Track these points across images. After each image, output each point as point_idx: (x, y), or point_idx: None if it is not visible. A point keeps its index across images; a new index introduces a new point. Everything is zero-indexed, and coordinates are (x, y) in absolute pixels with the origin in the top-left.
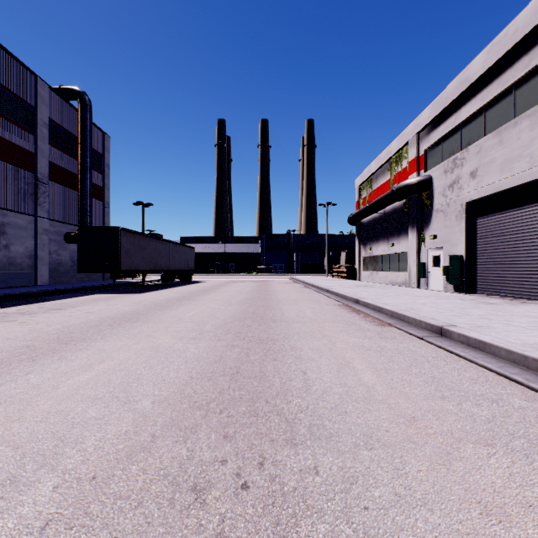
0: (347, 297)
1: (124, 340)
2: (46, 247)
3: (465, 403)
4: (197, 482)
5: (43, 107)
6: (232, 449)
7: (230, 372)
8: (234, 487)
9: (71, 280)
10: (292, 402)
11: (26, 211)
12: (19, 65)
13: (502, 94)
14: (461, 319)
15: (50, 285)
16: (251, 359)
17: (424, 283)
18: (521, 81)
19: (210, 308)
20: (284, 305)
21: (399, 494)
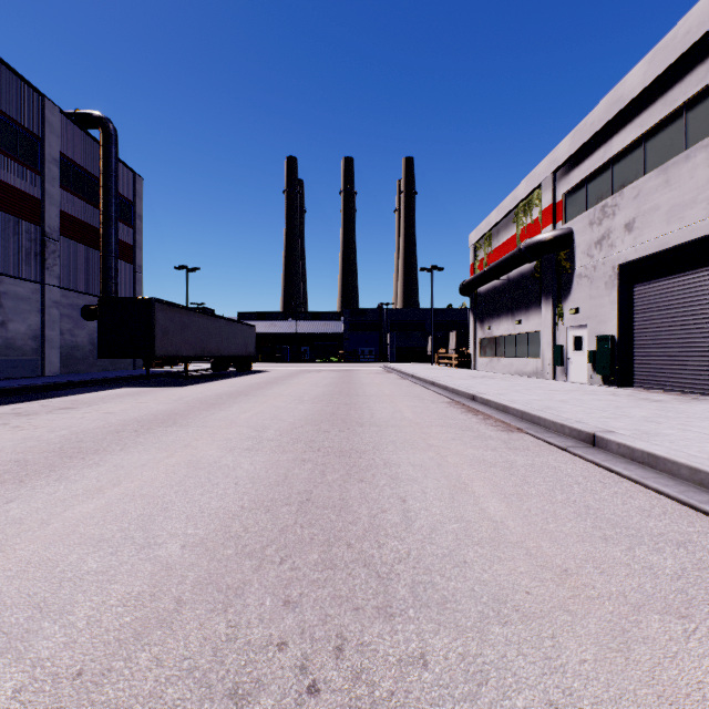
0: (460, 391)
1: (153, 451)
2: (57, 325)
3: (638, 548)
4: (240, 682)
5: (52, 137)
6: (296, 623)
7: (298, 500)
8: (297, 690)
9: (90, 369)
10: (385, 545)
11: (29, 277)
12: (20, 82)
13: (668, 118)
14: (618, 422)
15: (62, 376)
16: (328, 480)
17: (563, 373)
18: (695, 100)
19: (274, 407)
20: (374, 403)
21: (556, 704)
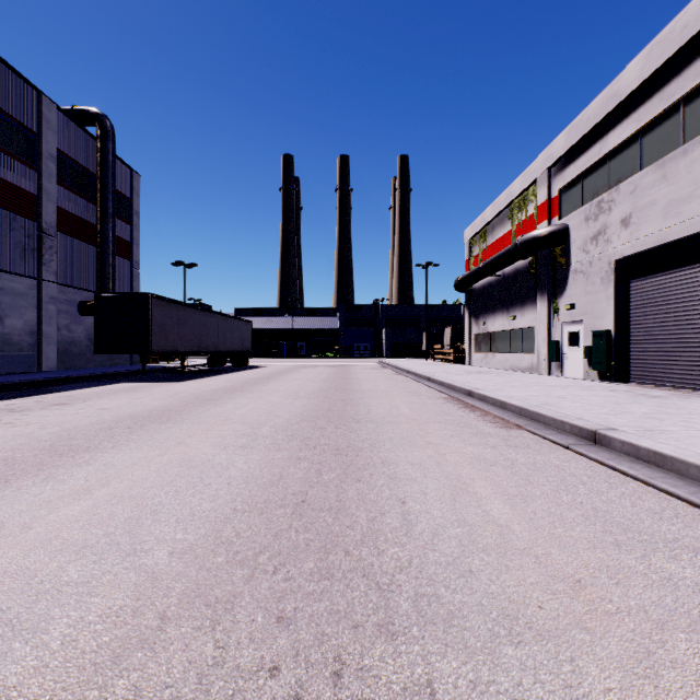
0: (456, 387)
1: (145, 449)
2: (53, 321)
3: (654, 555)
4: None
5: (49, 134)
6: (289, 643)
7: (293, 501)
8: None
9: (87, 364)
10: (385, 552)
11: (26, 272)
12: (17, 78)
13: (666, 113)
14: (619, 418)
15: (59, 371)
16: (325, 479)
17: (558, 369)
18: (693, 95)
19: (270, 403)
20: (371, 399)
21: None
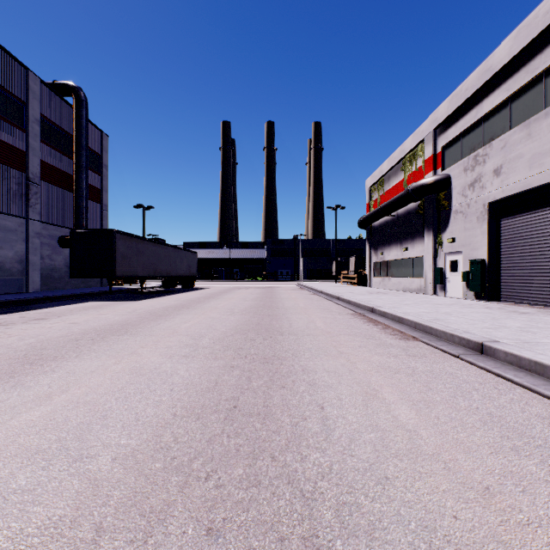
0: (361, 305)
1: (103, 358)
2: (38, 251)
3: None
4: None
5: (34, 102)
6: None
7: (226, 407)
8: None
9: (65, 286)
10: (308, 458)
11: (16, 213)
12: (8, 57)
13: (530, 83)
14: (499, 332)
15: (42, 292)
16: (254, 386)
17: (442, 290)
18: None
19: (210, 318)
20: (292, 314)
21: None
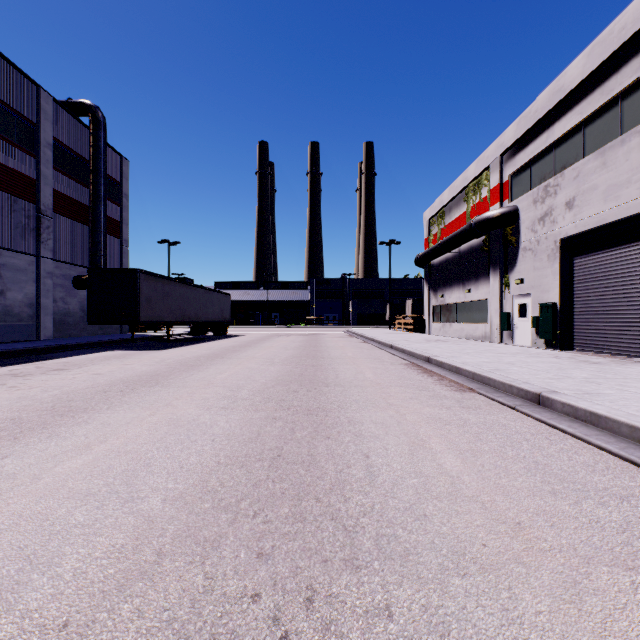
0: (416, 354)
1: (137, 410)
2: (50, 294)
3: (585, 502)
4: (216, 634)
5: (46, 124)
6: (268, 575)
7: (270, 456)
8: None
9: (80, 333)
10: (351, 499)
11: (26, 250)
12: (17, 73)
13: (605, 106)
14: (561, 383)
15: (55, 339)
16: (297, 436)
17: (509, 337)
18: (630, 90)
19: (248, 369)
20: (339, 365)
21: None
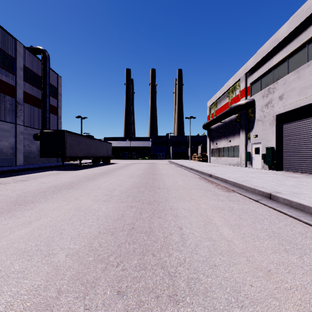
0: (204, 172)
1: (59, 202)
2: (22, 142)
3: (305, 256)
4: None
5: (20, 58)
6: (123, 307)
7: (128, 228)
8: None
9: (37, 162)
10: (172, 255)
11: (9, 121)
12: (5, 33)
13: (299, 47)
14: (280, 187)
15: (24, 165)
16: (143, 217)
17: (250, 164)
18: None
19: (119, 180)
20: (165, 178)
21: None
